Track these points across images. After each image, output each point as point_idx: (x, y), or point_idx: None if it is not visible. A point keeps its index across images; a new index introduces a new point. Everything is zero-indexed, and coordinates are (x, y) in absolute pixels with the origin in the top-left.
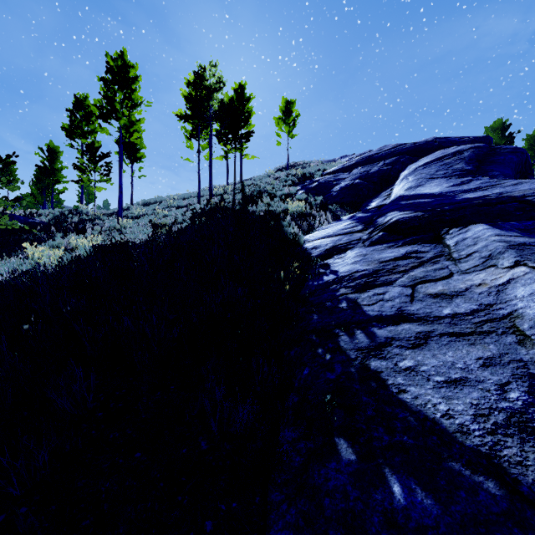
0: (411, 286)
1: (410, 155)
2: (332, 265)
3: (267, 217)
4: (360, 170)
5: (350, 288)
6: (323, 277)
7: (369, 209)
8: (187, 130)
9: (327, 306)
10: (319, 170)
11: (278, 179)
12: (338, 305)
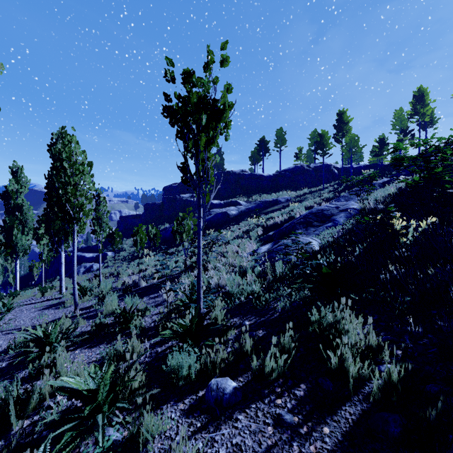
0: None
1: None
2: None
3: None
4: None
5: None
6: None
7: None
8: None
9: None
10: None
11: None
12: None
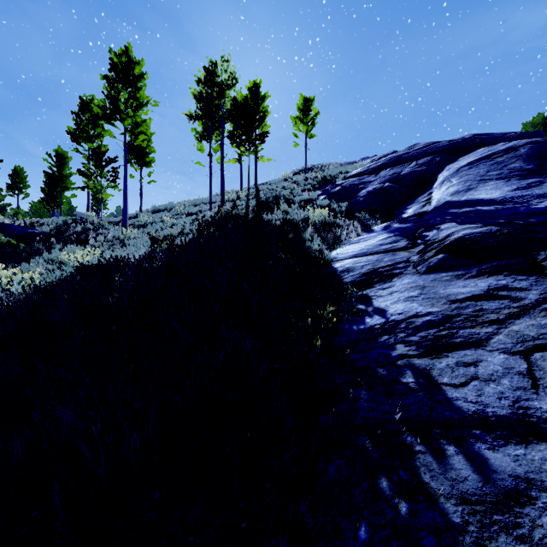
0: (522, 353)
1: (445, 155)
2: (375, 299)
3: (285, 228)
4: (389, 171)
5: (413, 346)
6: (365, 319)
7: (407, 218)
8: (198, 132)
9: (380, 376)
10: (341, 172)
11: (296, 183)
12: (400, 378)
